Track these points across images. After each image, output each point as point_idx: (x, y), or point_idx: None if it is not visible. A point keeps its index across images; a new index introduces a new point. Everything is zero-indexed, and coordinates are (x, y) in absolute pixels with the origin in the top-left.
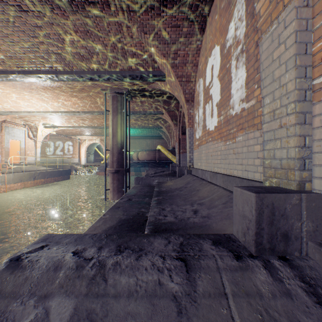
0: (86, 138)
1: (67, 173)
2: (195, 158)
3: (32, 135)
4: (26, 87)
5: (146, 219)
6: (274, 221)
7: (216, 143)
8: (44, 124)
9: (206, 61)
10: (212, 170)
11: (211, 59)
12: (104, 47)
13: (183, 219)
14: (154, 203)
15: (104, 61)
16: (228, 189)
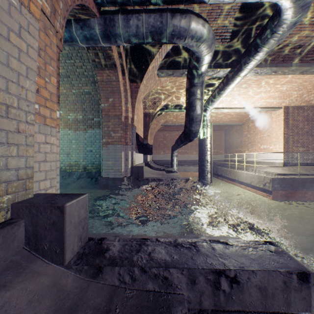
0: None
1: None
2: None
3: None
4: None
5: None
6: None
7: None
8: None
9: None
10: None
11: None
12: None
13: None
14: None
15: None
16: None
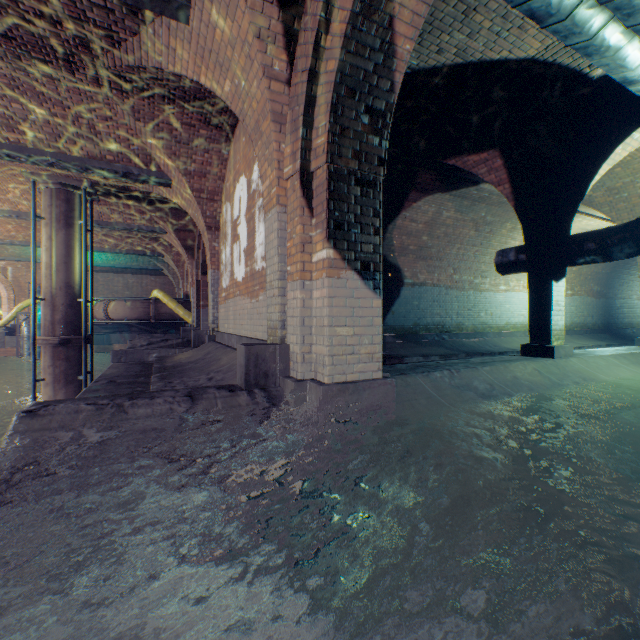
0: None
1: None
2: (222, 317)
3: None
4: None
5: None
6: (258, 364)
7: (244, 299)
8: None
9: (234, 184)
10: (240, 334)
11: (239, 187)
12: (51, 115)
13: (195, 386)
14: (157, 379)
15: (46, 135)
16: None
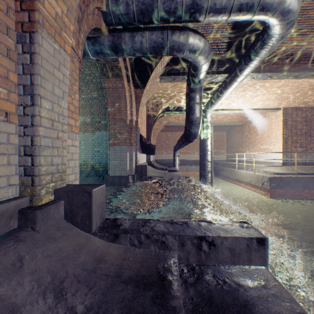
0: None
1: None
2: None
3: None
4: None
5: None
6: None
7: None
8: None
9: None
10: None
11: None
12: None
13: None
14: None
15: None
16: None
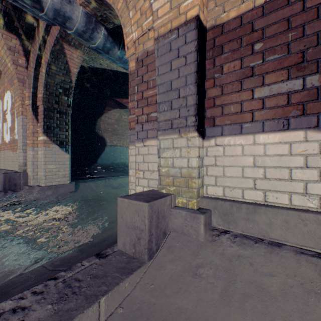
0: None
1: None
2: None
3: None
4: None
5: None
6: (11, 181)
7: (10, 151)
8: None
9: (4, 92)
10: (8, 169)
11: (7, 95)
12: None
13: None
14: None
15: None
16: None
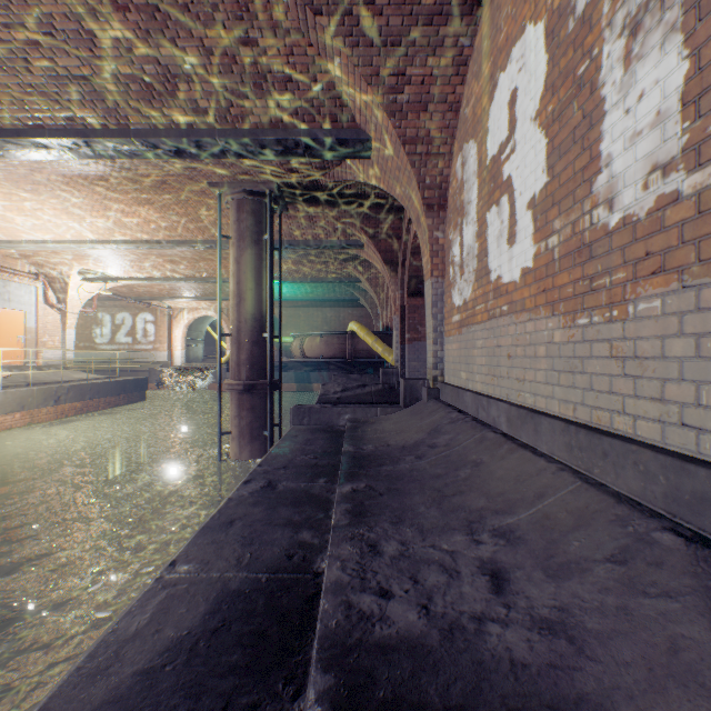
0: (186, 306)
1: (138, 386)
2: (452, 357)
3: (55, 297)
4: (21, 177)
5: (313, 592)
6: None
7: (530, 319)
8: (83, 271)
9: (489, 86)
10: (513, 400)
11: (509, 73)
12: (206, 56)
13: (458, 628)
14: (343, 512)
15: (208, 99)
16: (597, 479)
